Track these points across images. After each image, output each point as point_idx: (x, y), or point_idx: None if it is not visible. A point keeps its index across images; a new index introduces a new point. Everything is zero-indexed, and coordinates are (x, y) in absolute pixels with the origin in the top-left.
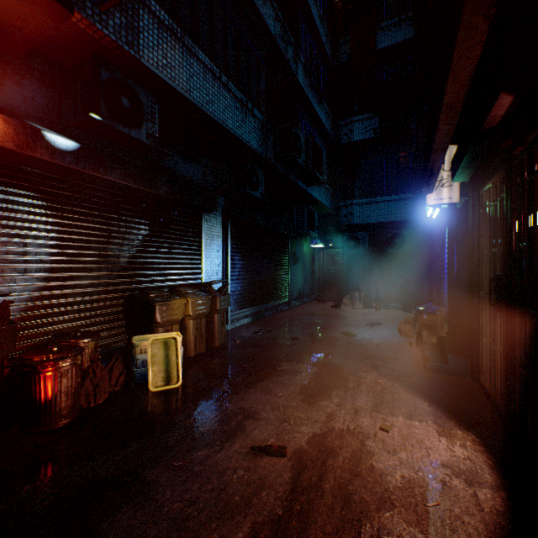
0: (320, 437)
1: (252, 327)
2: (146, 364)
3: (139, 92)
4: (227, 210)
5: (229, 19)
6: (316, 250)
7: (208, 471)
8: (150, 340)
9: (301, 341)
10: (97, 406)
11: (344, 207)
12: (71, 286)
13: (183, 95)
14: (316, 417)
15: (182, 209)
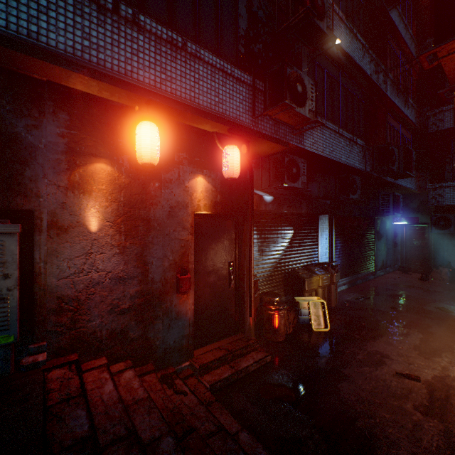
0: (440, 378)
1: (350, 293)
2: (305, 314)
3: (298, 161)
4: (332, 209)
5: (341, 86)
6: (398, 226)
7: (375, 377)
8: (310, 302)
9: (399, 311)
10: (290, 333)
11: (431, 189)
12: (264, 268)
13: (321, 155)
14: (433, 366)
15: (308, 215)
